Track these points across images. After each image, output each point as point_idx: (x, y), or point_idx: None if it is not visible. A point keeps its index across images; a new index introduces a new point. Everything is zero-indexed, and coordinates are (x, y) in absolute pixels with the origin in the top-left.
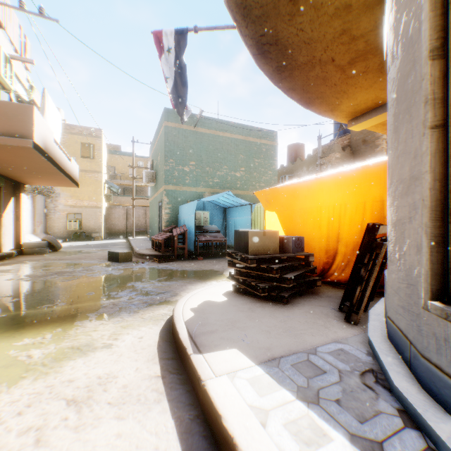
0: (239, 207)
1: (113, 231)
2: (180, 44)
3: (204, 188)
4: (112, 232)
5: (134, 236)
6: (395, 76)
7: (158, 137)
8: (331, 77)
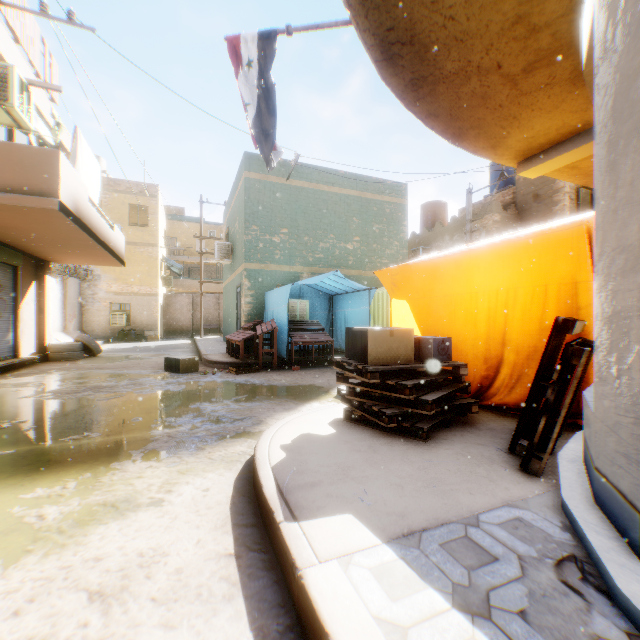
0: (352, 294)
1: (174, 328)
2: (266, 54)
3: (300, 267)
4: (172, 330)
5: (203, 335)
6: (610, 79)
7: (236, 194)
8: (495, 95)
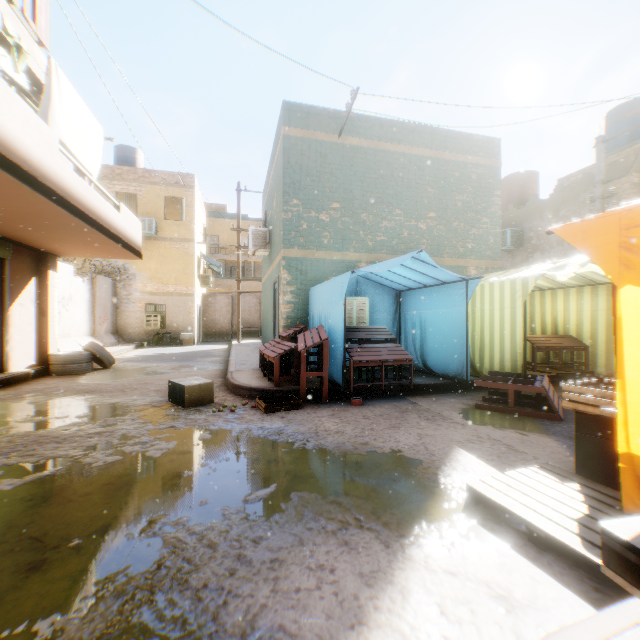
0: (434, 288)
1: (213, 330)
2: None
3: (356, 253)
4: (211, 333)
5: (243, 338)
6: None
7: (274, 164)
8: None
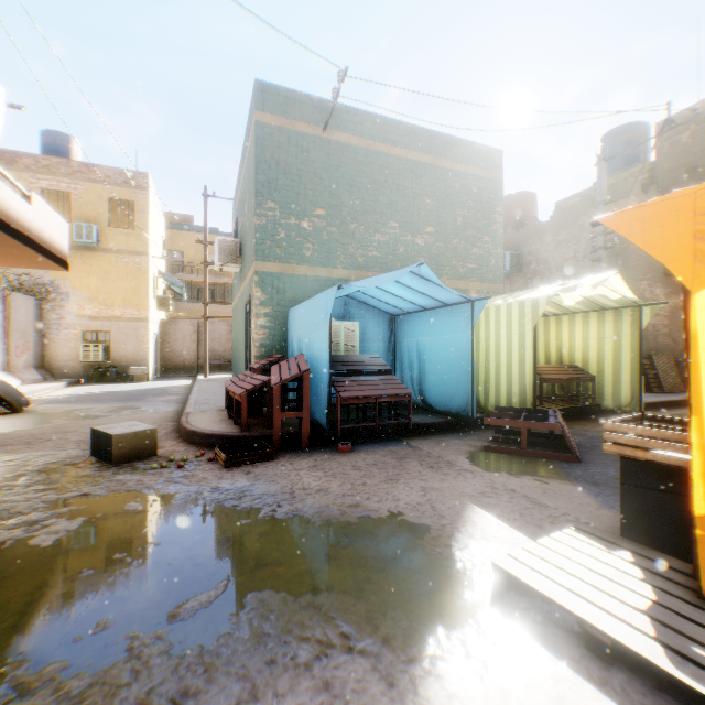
0: (434, 311)
1: (174, 364)
2: None
3: (345, 270)
4: (171, 366)
5: (211, 373)
6: None
7: (245, 160)
8: None
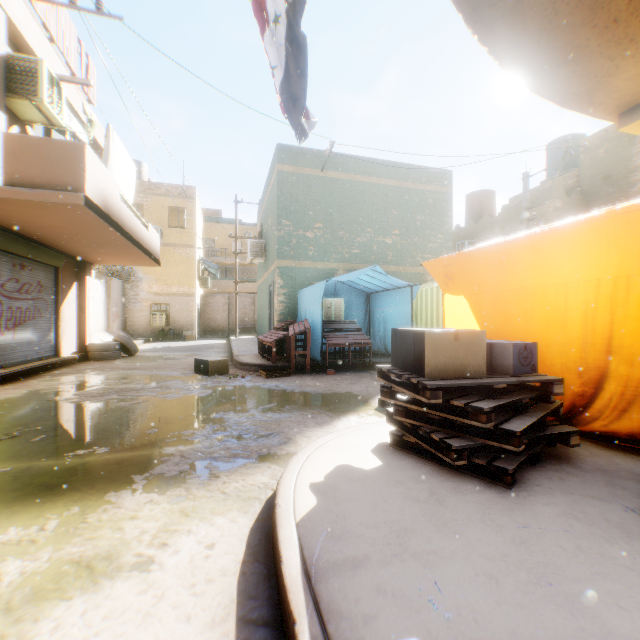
0: (392, 291)
1: (211, 328)
2: (295, 3)
3: (335, 263)
4: (209, 330)
5: (239, 335)
6: None
7: (269, 189)
8: (610, 2)
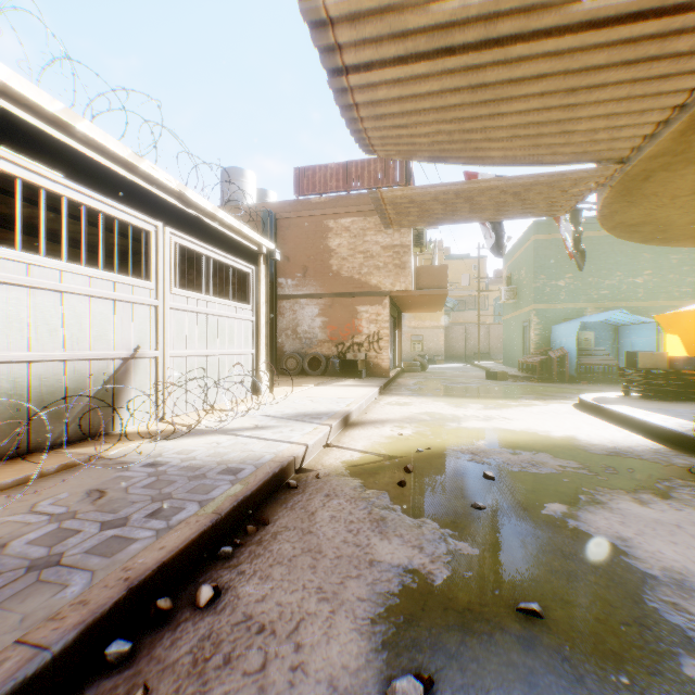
0: (638, 325)
1: (450, 354)
2: (575, 218)
3: (583, 303)
4: (449, 356)
5: (476, 361)
6: None
7: (522, 249)
8: None
